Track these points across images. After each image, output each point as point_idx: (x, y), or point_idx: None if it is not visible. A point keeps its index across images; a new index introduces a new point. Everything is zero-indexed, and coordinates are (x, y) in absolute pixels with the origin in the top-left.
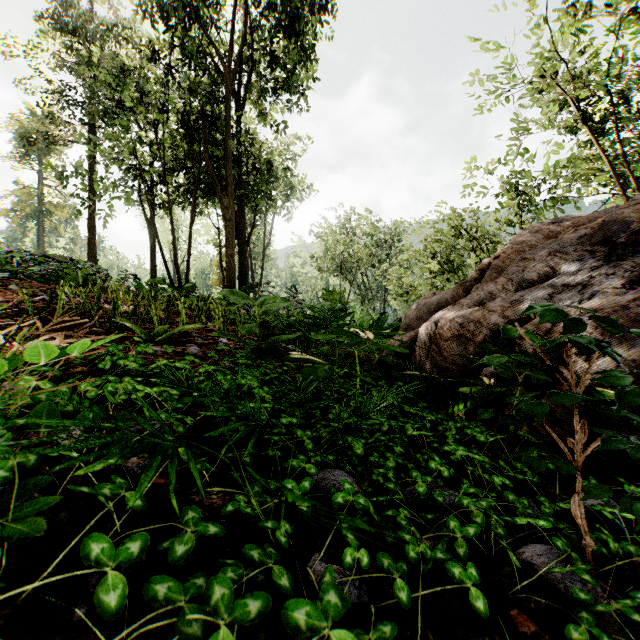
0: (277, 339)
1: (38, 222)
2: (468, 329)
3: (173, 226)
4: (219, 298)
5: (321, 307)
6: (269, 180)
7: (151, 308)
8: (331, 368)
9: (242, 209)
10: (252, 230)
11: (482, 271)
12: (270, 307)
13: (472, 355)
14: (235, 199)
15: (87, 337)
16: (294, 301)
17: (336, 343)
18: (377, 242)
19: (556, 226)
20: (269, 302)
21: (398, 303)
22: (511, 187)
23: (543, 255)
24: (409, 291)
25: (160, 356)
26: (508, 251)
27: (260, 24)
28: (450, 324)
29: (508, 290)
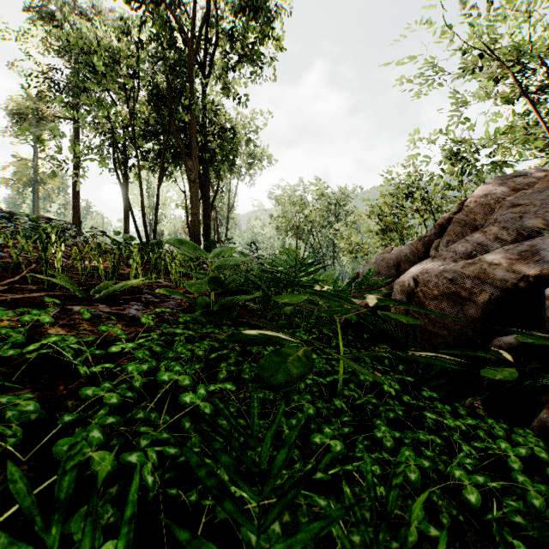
0: (231, 298)
1: (33, 190)
2: (463, 286)
3: (141, 187)
4: (181, 253)
5: (281, 262)
6: (232, 147)
7: (98, 262)
8: (308, 354)
9: (206, 173)
10: (216, 193)
11: (441, 226)
12: (223, 260)
13: (472, 319)
14: (200, 164)
15: (1, 296)
16: (254, 257)
17: (303, 303)
18: (328, 206)
19: (521, 179)
20: (223, 254)
21: (348, 259)
22: (455, 152)
23: (543, 199)
24: (358, 248)
25: (85, 320)
26: (471, 205)
27: (223, 1)
28: (435, 280)
29: (503, 240)
